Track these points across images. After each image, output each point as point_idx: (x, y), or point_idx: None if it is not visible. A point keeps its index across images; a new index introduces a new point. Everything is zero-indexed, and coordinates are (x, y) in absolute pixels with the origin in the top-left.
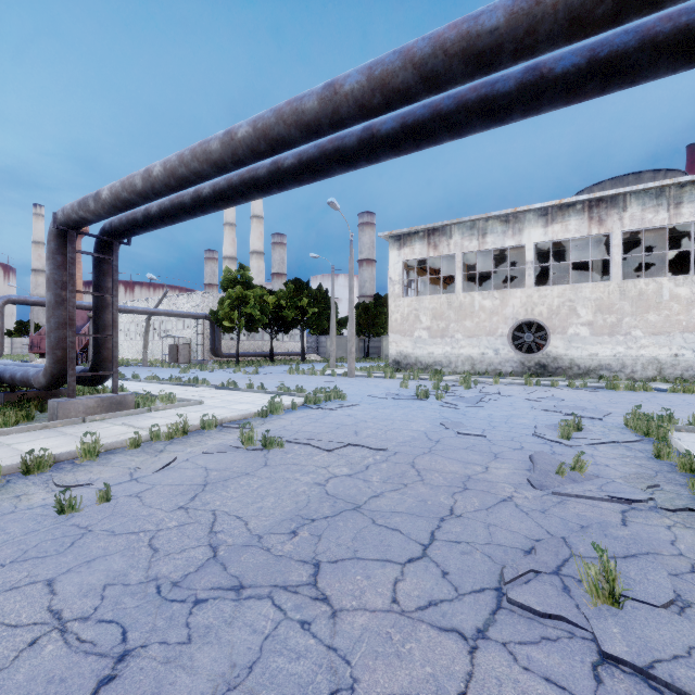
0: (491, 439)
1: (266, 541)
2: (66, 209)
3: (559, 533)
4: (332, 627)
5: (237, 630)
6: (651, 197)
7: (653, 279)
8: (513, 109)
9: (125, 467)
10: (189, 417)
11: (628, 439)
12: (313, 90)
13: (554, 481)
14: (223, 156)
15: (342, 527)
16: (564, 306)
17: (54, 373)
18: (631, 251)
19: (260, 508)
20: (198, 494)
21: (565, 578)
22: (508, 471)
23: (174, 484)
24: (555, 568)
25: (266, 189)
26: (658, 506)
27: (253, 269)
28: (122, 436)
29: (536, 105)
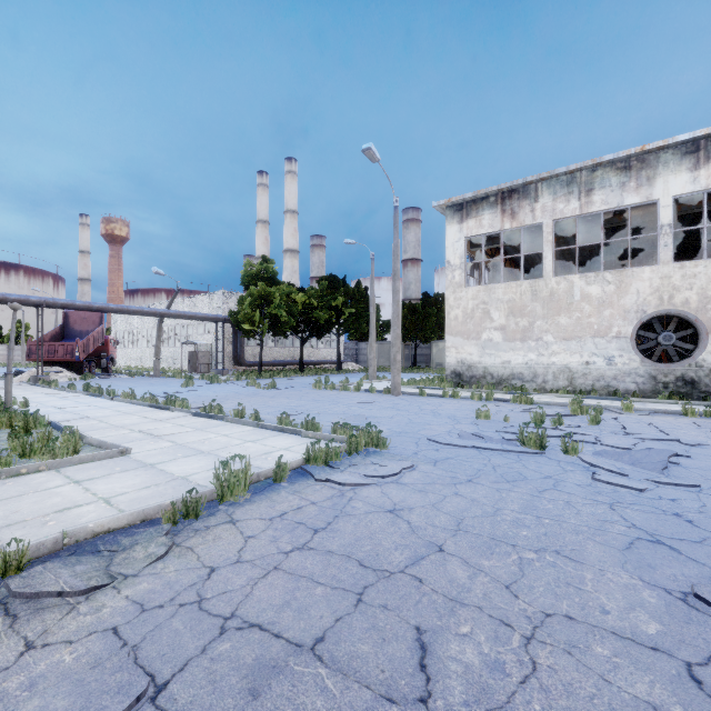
0: None
1: None
2: None
3: None
4: None
5: None
6: None
7: None
8: None
9: None
10: (35, 506)
11: None
12: None
13: None
14: None
15: None
16: None
17: None
18: None
19: None
20: None
21: None
22: None
23: None
24: None
25: None
26: None
27: (286, 269)
28: None
29: None
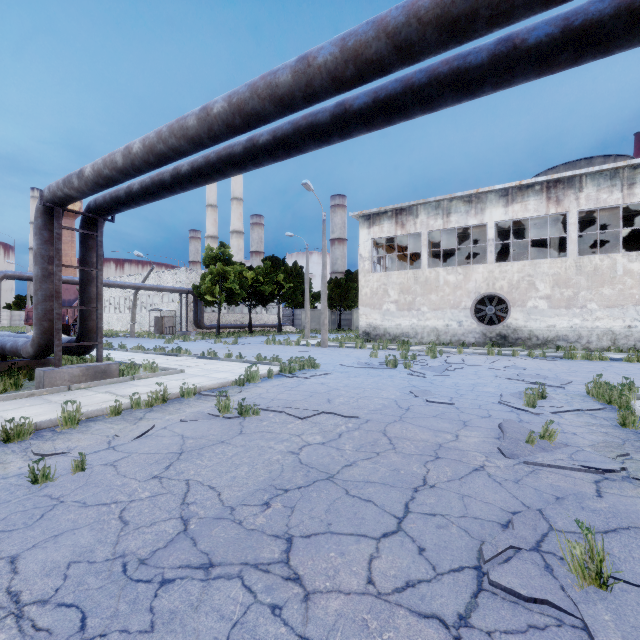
0: (459, 407)
1: (238, 513)
2: (52, 186)
3: (535, 505)
4: (305, 612)
5: (203, 616)
6: (605, 178)
7: (607, 255)
8: (485, 81)
9: (103, 435)
10: (170, 385)
11: (591, 407)
12: (286, 64)
13: (524, 450)
14: (199, 132)
15: (315, 498)
16: (523, 281)
17: (41, 343)
18: (585, 230)
19: (233, 478)
20: (173, 463)
21: (546, 555)
22: (478, 440)
23: (150, 453)
24: (534, 544)
25: (242, 165)
26: (631, 476)
27: (233, 248)
28: (104, 403)
29: (509, 77)
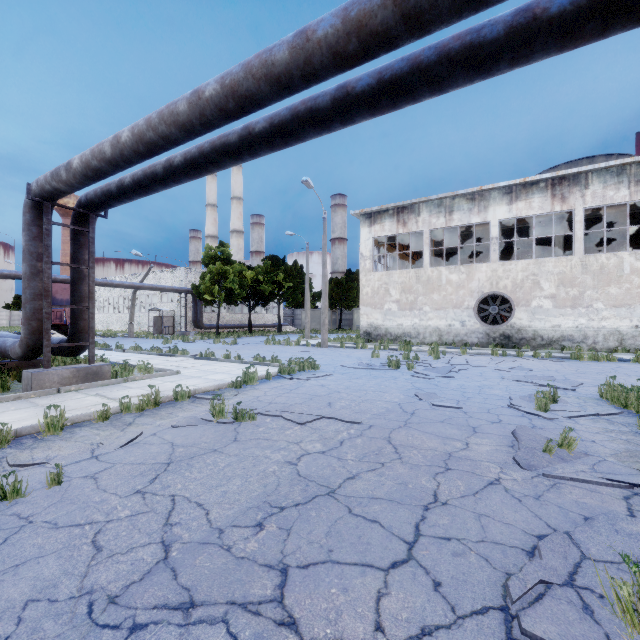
0: (467, 411)
1: (227, 537)
2: (40, 179)
3: (562, 527)
4: None
5: None
6: (612, 174)
7: (614, 254)
8: (500, 57)
9: (87, 443)
10: (164, 387)
11: (607, 411)
12: (283, 39)
13: (542, 460)
14: (190, 118)
15: (314, 518)
16: (527, 280)
17: (30, 343)
18: (589, 228)
19: (224, 493)
20: (159, 475)
21: (582, 592)
22: (490, 448)
23: (135, 463)
24: (567, 577)
25: (237, 156)
26: None
27: (233, 247)
28: (93, 407)
29: (527, 52)
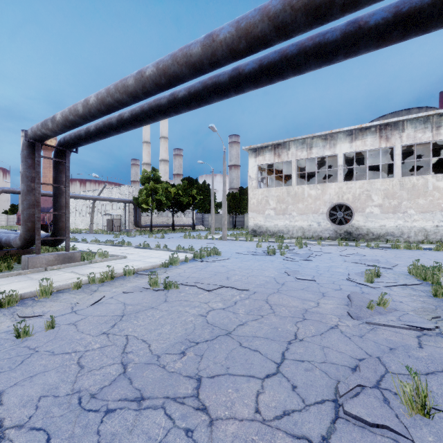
0: (319, 282)
1: (163, 360)
2: (33, 128)
3: (375, 354)
4: (210, 434)
5: (136, 437)
6: (420, 122)
7: (421, 176)
8: (338, 52)
9: (68, 303)
10: (116, 267)
11: (412, 282)
12: (197, 40)
13: (366, 313)
14: (136, 89)
15: (218, 348)
16: (363, 194)
17: (26, 237)
18: (406, 159)
19: (159, 334)
20: (117, 323)
21: (384, 391)
22: (333, 306)
23: (101, 315)
24: (375, 383)
25: (166, 113)
26: (442, 332)
27: (161, 171)
28: (70, 280)
29: (355, 49)
